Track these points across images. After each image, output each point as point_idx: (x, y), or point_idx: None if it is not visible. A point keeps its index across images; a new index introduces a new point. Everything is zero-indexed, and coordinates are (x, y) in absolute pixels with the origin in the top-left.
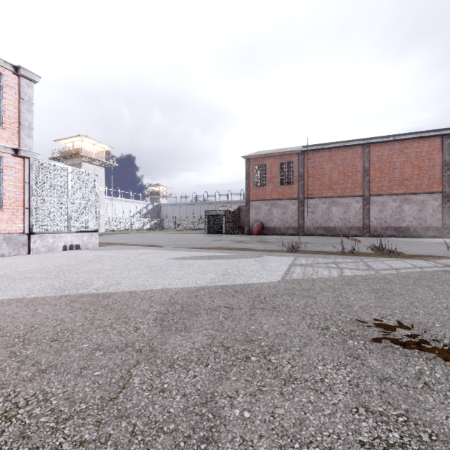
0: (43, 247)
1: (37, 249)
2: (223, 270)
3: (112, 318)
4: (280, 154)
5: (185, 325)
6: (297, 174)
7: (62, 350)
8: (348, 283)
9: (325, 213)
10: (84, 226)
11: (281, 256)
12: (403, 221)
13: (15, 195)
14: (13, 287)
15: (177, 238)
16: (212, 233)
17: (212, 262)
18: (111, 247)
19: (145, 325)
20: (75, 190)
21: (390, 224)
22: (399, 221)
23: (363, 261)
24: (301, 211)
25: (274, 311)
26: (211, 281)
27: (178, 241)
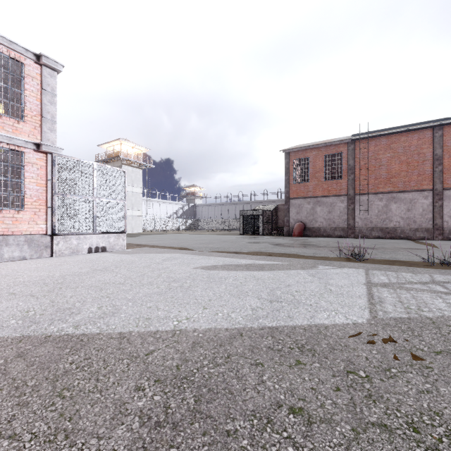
0: (67, 250)
1: (60, 251)
2: (268, 291)
3: (43, 430)
4: (325, 145)
5: None
6: (345, 166)
7: None
8: None
9: (382, 211)
10: (111, 226)
11: (343, 267)
12: None
13: (37, 193)
14: None
15: (210, 239)
16: (248, 234)
17: (251, 275)
18: (138, 249)
19: None
20: (101, 188)
21: None
22: None
23: None
24: (351, 210)
25: (424, 446)
26: (252, 315)
27: (211, 243)
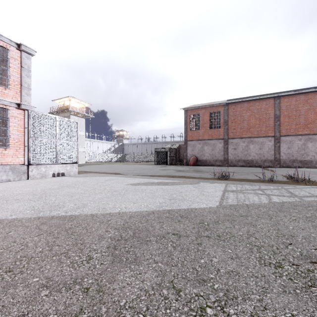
0: (38, 175)
1: (34, 176)
2: (169, 195)
3: (70, 243)
4: (210, 106)
5: (135, 255)
6: (222, 120)
7: (11, 285)
8: (280, 210)
9: (245, 149)
10: (68, 159)
11: (214, 183)
12: (307, 156)
13: (18, 137)
14: (3, 208)
15: (135, 167)
16: (160, 164)
17: (160, 188)
18: (87, 174)
19: (98, 253)
20: (61, 133)
21: (296, 158)
22: (304, 156)
23: (284, 188)
24: (226, 148)
25: (220, 240)
26: (159, 205)
27: (135, 170)
